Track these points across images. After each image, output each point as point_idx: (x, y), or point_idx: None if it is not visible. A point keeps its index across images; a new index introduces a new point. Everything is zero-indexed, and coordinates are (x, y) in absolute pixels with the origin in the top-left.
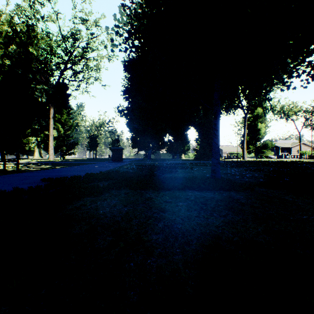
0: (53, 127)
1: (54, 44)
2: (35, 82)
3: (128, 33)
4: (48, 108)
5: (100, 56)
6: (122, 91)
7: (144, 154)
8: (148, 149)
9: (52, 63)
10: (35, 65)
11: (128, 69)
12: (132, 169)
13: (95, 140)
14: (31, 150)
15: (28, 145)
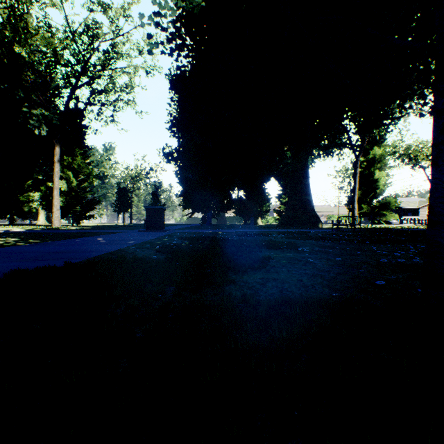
0: (61, 177)
1: (58, 44)
2: (30, 105)
3: (174, 22)
4: (53, 146)
5: (132, 66)
6: (169, 123)
7: (202, 218)
8: (208, 211)
9: (55, 74)
10: (27, 76)
11: (177, 87)
12: (167, 248)
13: (126, 196)
14: (32, 212)
15: (27, 204)
